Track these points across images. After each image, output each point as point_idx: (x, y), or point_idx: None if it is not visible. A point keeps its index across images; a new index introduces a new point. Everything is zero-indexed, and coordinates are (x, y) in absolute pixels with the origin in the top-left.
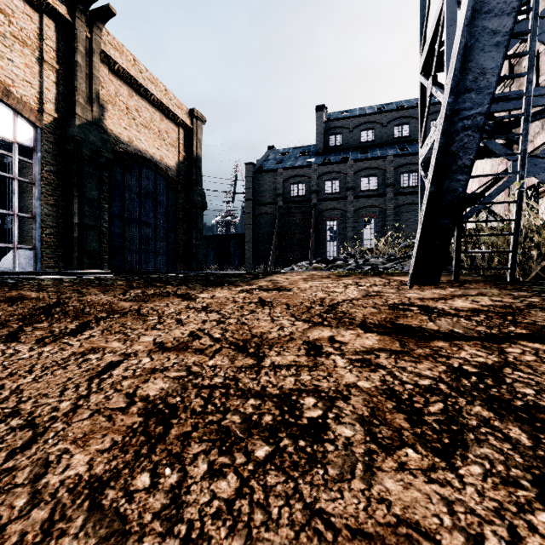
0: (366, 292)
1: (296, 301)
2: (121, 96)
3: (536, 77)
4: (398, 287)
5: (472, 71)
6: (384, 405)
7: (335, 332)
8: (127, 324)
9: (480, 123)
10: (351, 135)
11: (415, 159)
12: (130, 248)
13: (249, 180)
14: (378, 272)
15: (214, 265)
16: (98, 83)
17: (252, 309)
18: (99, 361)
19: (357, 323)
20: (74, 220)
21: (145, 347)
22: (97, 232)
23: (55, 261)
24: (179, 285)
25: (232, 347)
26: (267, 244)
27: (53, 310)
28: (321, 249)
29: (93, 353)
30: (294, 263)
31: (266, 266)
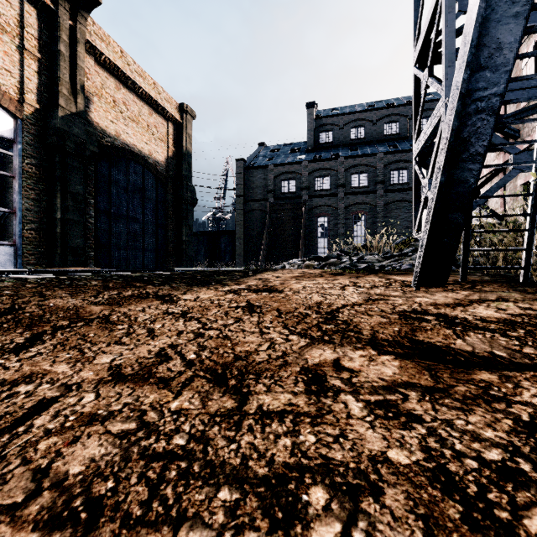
0: (368, 295)
1: (289, 305)
2: (107, 88)
3: (534, 69)
4: (402, 289)
5: (487, 46)
6: (444, 512)
7: (341, 353)
8: (88, 335)
9: (496, 106)
10: (341, 132)
11: (405, 156)
12: (117, 244)
13: (239, 177)
14: (373, 270)
15: (204, 261)
16: (83, 74)
17: (238, 316)
18: (26, 398)
19: (365, 338)
20: (57, 215)
21: (96, 373)
22: (82, 227)
23: (37, 258)
24: (161, 285)
25: (208, 377)
26: (258, 241)
27: (2, 318)
28: (312, 245)
29: (26, 383)
30: (284, 260)
31: (256, 262)
